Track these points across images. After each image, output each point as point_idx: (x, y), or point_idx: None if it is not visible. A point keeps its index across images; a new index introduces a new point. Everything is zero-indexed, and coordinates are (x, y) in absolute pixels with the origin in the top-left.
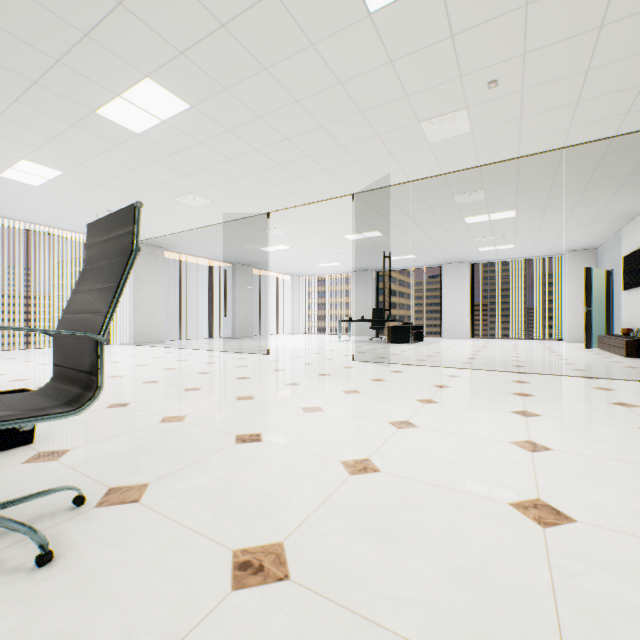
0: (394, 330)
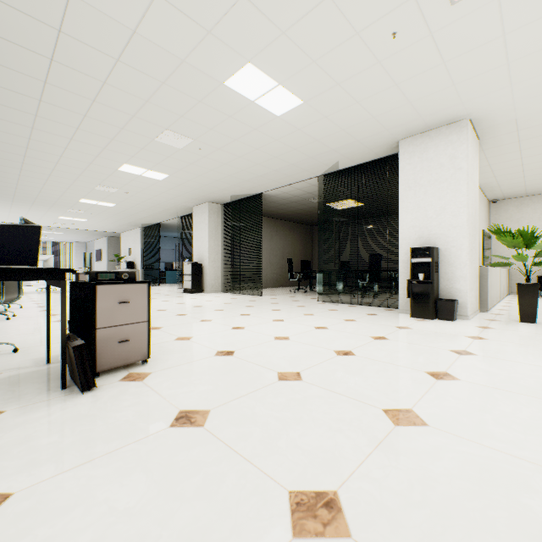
0: None
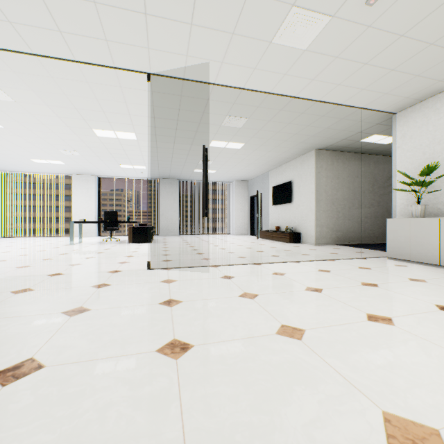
0: (136, 231)
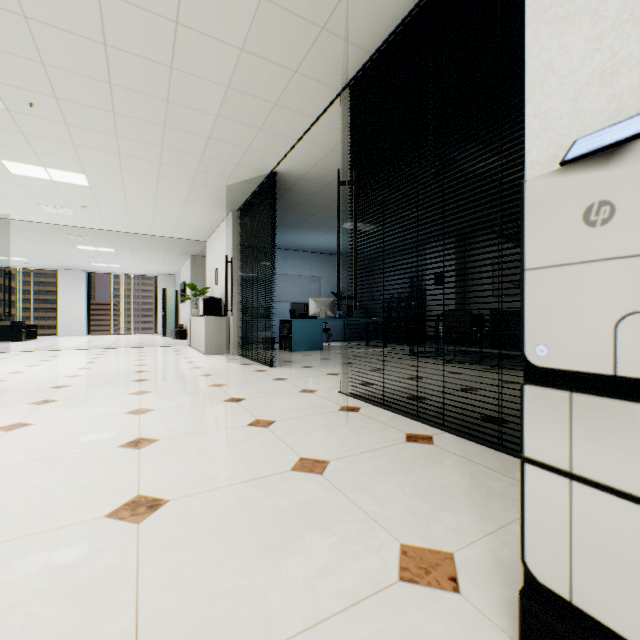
0: (3, 329)
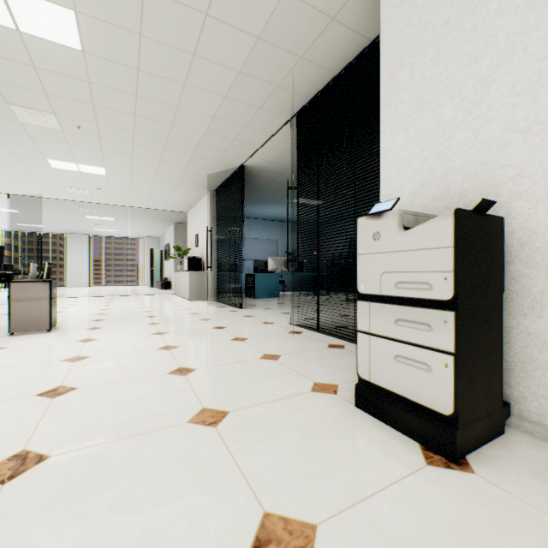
0: None
